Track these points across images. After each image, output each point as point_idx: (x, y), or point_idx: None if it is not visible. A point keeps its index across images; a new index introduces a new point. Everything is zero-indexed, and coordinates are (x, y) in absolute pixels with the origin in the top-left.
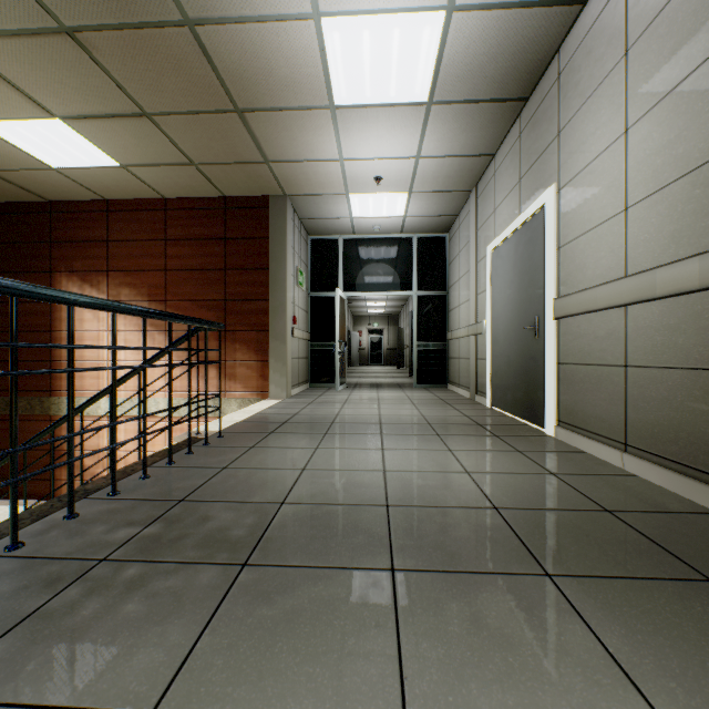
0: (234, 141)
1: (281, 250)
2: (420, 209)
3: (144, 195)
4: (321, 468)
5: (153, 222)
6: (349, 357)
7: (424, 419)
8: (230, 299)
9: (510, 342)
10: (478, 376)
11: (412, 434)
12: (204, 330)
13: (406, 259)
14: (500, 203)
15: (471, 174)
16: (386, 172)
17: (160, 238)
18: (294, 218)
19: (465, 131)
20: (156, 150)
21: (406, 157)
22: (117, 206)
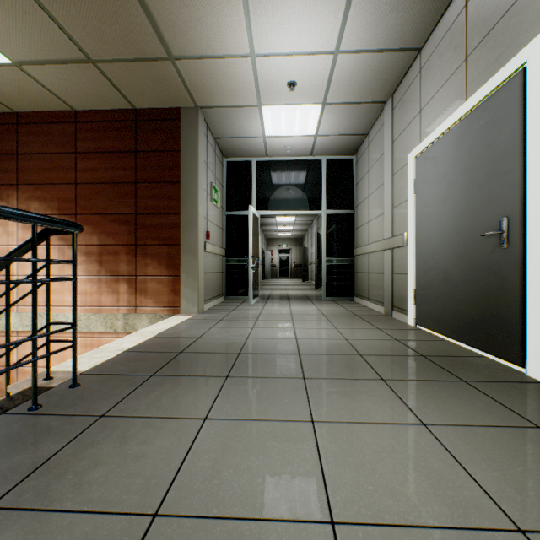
0: (128, 23)
1: (193, 163)
2: (331, 127)
3: (52, 106)
4: (195, 506)
5: (63, 134)
6: (263, 272)
7: (351, 345)
8: (141, 213)
9: (448, 254)
10: (394, 291)
11: (347, 379)
12: (55, 234)
13: (315, 180)
14: (429, 99)
15: (390, 78)
16: (300, 74)
17: (70, 151)
18: (207, 134)
19: (396, 8)
20: (43, 37)
21: (323, 53)
22: (27, 119)
